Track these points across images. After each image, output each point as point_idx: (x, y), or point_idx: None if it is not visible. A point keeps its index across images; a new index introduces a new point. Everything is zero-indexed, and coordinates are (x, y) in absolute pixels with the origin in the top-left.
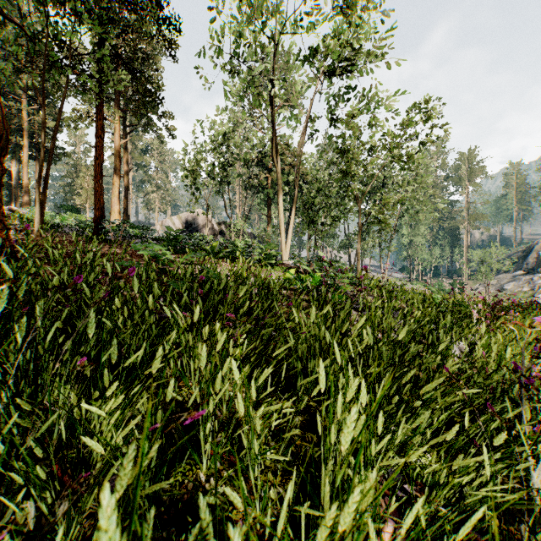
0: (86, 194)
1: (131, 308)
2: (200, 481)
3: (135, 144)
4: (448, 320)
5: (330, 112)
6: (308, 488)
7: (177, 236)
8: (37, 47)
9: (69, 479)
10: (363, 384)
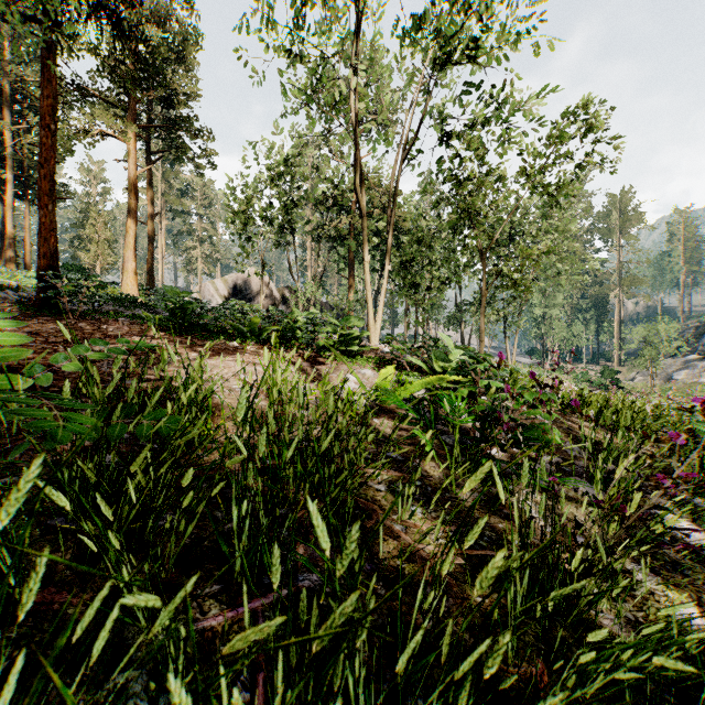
0: (97, 249)
1: None
2: None
3: (170, 183)
4: None
5: (441, 123)
6: None
7: (186, 303)
8: None
9: None
10: None
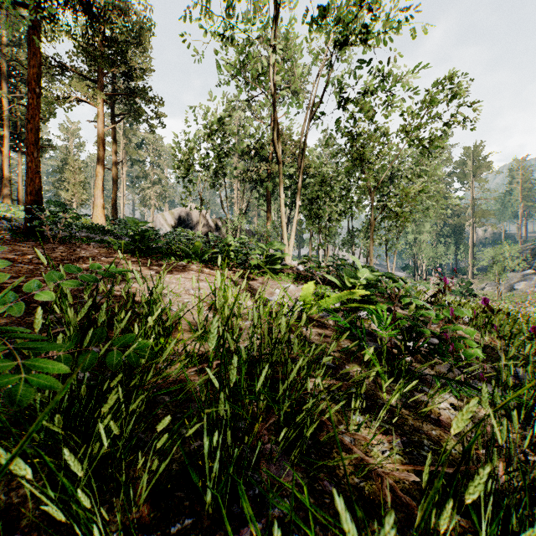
0: (73, 189)
1: None
2: None
3: (129, 139)
4: None
5: (340, 91)
6: None
7: (143, 231)
8: None
9: None
10: None
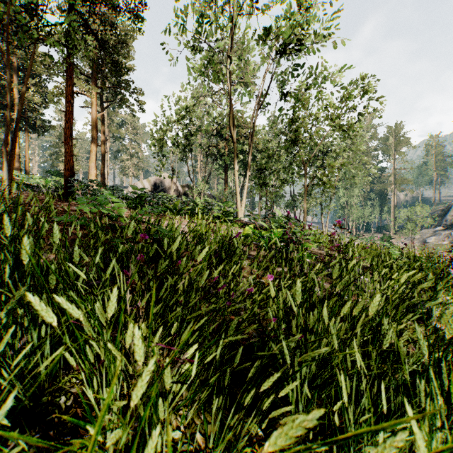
0: None
1: None
2: None
3: (112, 119)
4: None
5: (280, 88)
6: None
7: (141, 194)
8: (3, 10)
9: None
10: None
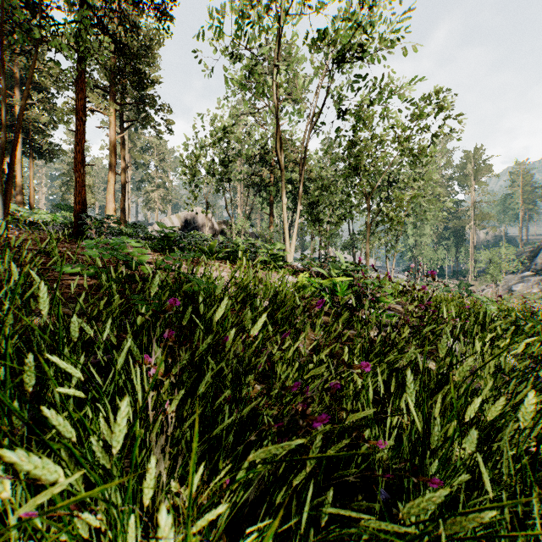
0: None
1: None
2: None
3: (134, 143)
4: None
5: (338, 103)
6: None
7: (169, 233)
8: None
9: None
10: None
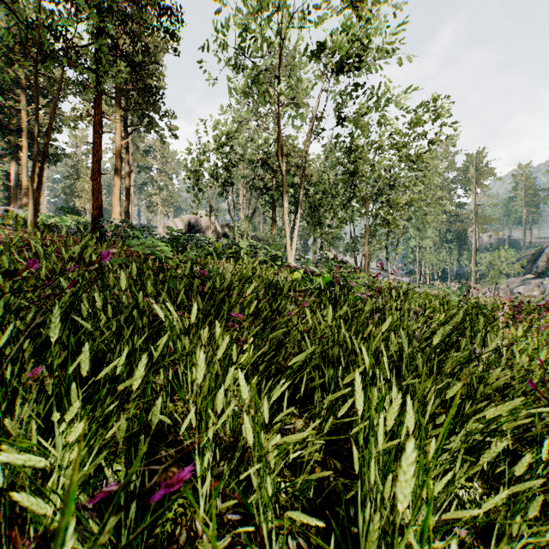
0: (87, 196)
1: (116, 307)
2: (196, 529)
3: (137, 146)
4: (480, 323)
5: (337, 111)
6: (342, 546)
7: (178, 236)
8: (30, 36)
9: (19, 532)
10: (409, 402)
